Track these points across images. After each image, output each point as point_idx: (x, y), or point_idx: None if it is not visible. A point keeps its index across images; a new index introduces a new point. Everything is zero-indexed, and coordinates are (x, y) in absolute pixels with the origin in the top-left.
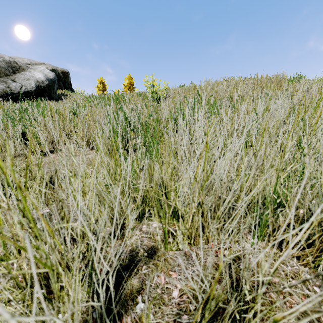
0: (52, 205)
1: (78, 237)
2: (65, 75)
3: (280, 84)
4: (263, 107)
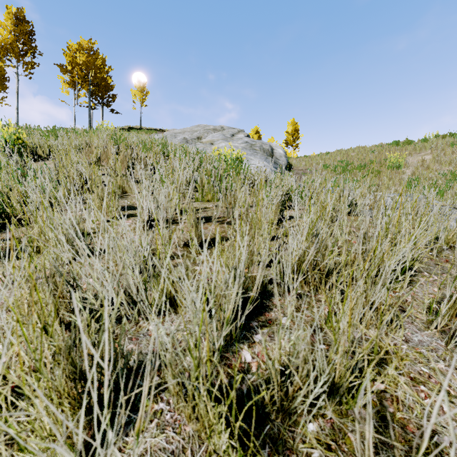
0: None
1: (454, 200)
2: None
3: None
4: None
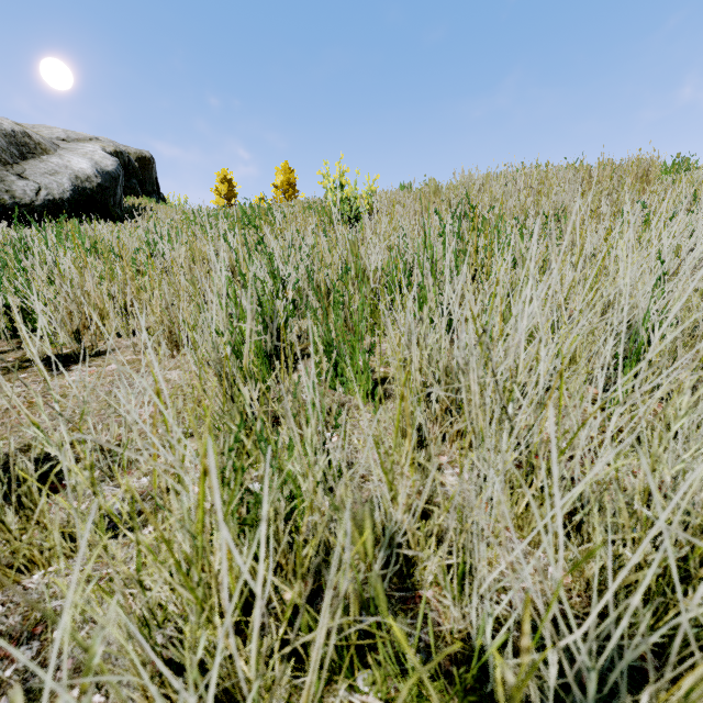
0: (20, 582)
1: None
2: (146, 164)
3: (646, 179)
4: (672, 241)
